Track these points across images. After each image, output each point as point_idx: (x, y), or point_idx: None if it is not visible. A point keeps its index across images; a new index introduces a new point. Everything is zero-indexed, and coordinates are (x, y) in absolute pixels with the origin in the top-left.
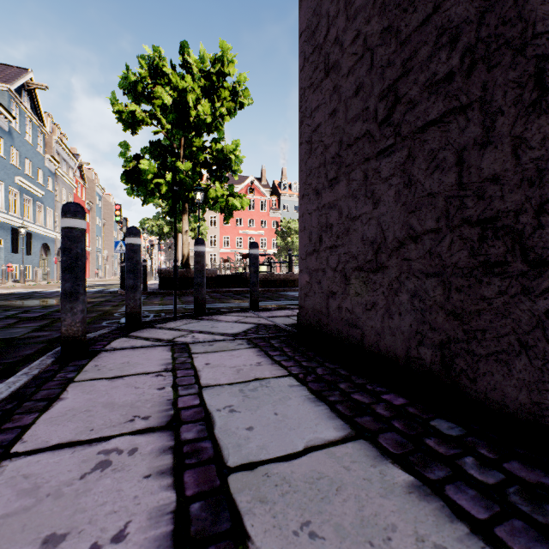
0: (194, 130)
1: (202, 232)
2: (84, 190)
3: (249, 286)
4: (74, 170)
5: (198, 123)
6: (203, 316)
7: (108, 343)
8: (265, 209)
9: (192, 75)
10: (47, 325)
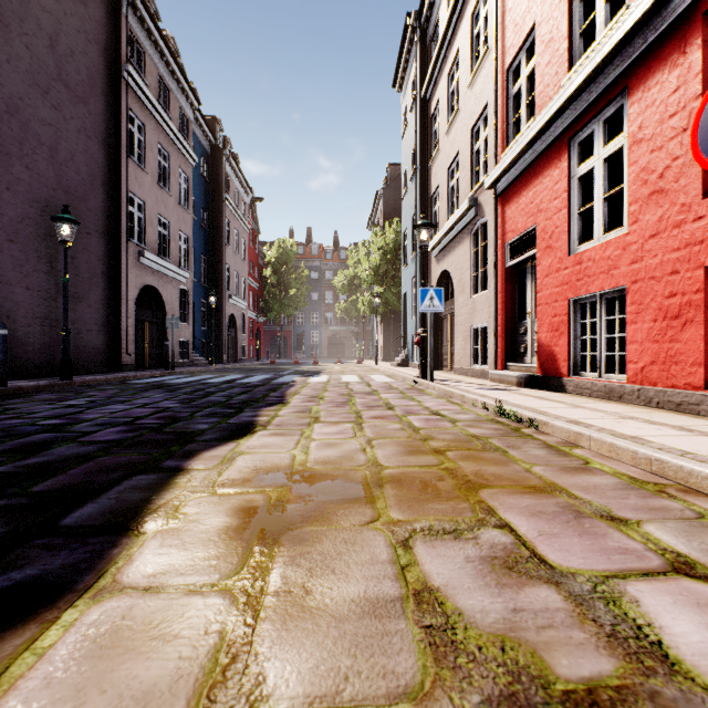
0: None
1: None
2: None
3: None
4: None
5: None
6: None
7: None
8: None
9: None
10: None
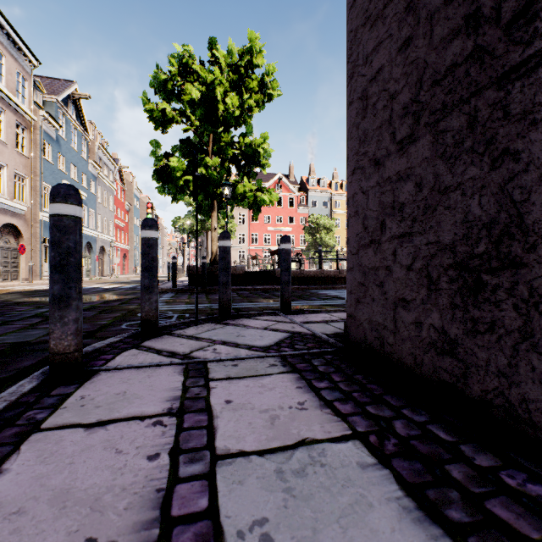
0: (222, 125)
1: (230, 230)
2: (123, 192)
3: (277, 284)
4: (114, 173)
5: (226, 116)
6: (229, 319)
7: (113, 357)
8: (293, 206)
9: (220, 70)
10: None
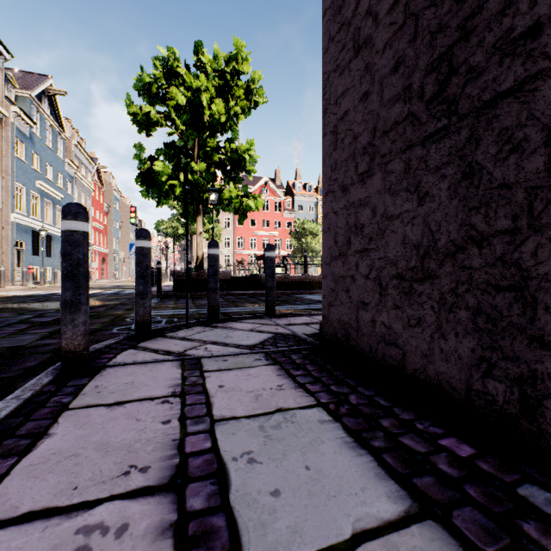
0: (208, 130)
1: (216, 234)
2: (102, 193)
3: (263, 289)
4: (92, 173)
5: (212, 122)
6: (217, 322)
7: (114, 356)
8: (279, 210)
9: (206, 74)
10: (57, 331)
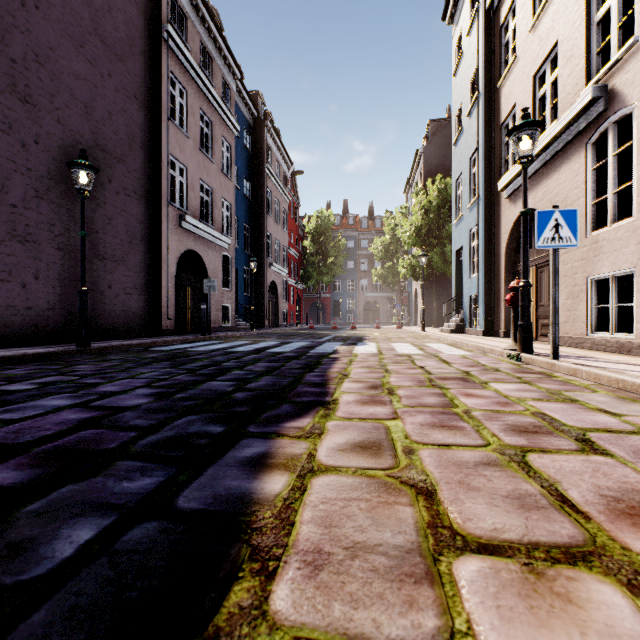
0: None
1: None
2: None
3: None
4: None
5: None
6: None
7: None
8: None
9: None
10: None
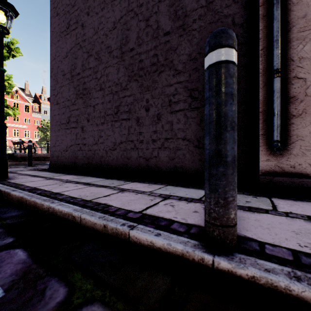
0: None
1: None
2: None
3: (20, 161)
4: None
5: None
6: None
7: None
8: (28, 111)
9: None
10: None
